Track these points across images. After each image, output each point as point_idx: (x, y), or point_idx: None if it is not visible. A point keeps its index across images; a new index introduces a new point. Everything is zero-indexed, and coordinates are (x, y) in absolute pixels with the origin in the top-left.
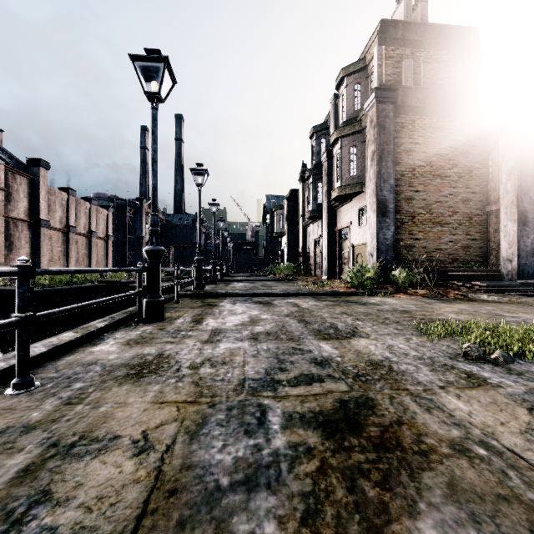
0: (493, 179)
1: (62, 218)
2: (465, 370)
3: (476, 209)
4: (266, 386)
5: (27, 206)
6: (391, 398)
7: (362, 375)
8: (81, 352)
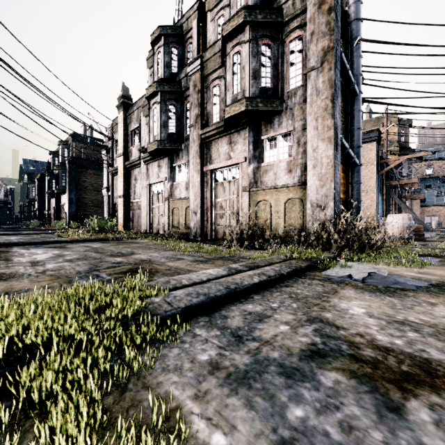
0: None
1: None
2: None
3: None
4: None
5: None
6: None
7: None
8: None
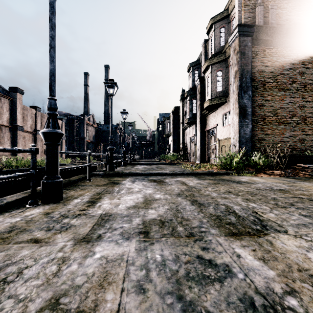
0: None
1: (32, 125)
2: None
3: (308, 112)
4: None
5: (8, 117)
6: None
7: None
8: None
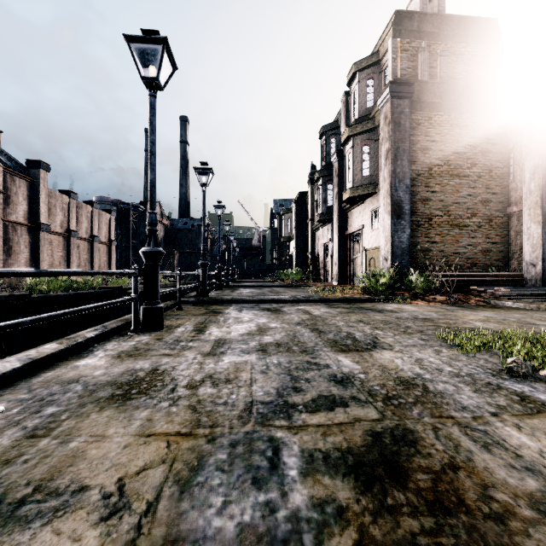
0: (515, 179)
1: (63, 222)
2: (516, 390)
3: (496, 210)
4: (278, 412)
5: (26, 209)
6: (435, 429)
7: (393, 398)
8: (63, 367)
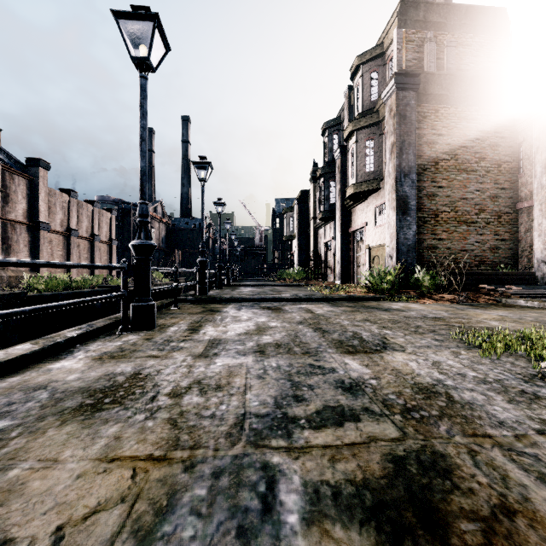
0: (524, 174)
1: (63, 220)
2: None
3: (505, 206)
4: (276, 428)
5: (25, 208)
6: (472, 453)
7: (413, 409)
8: (34, 370)
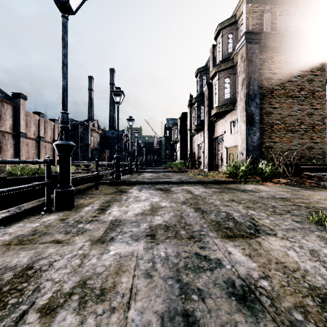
0: None
1: (36, 131)
2: None
3: (317, 120)
4: None
5: (11, 123)
6: None
7: None
8: None
